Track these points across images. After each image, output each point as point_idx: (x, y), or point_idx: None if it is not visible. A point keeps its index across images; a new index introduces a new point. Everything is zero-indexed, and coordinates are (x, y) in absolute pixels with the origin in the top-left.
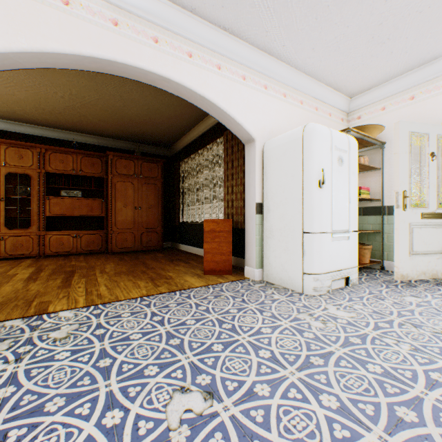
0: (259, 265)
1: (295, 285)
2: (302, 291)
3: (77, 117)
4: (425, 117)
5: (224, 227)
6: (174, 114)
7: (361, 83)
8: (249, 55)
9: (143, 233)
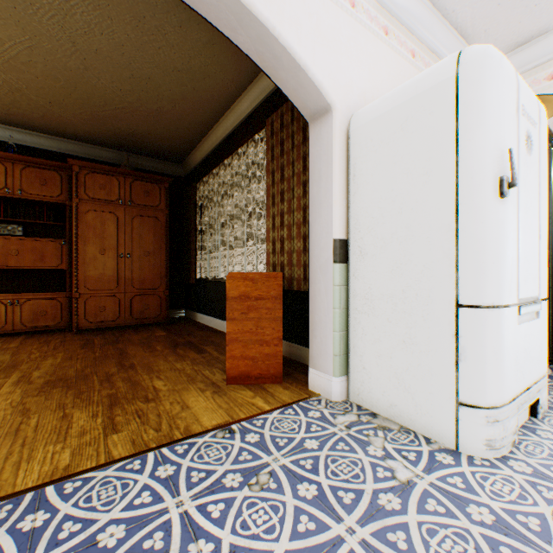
0: (340, 369)
1: (433, 427)
2: (455, 446)
3: (5, 92)
4: None
5: (267, 289)
6: (180, 93)
7: (517, 27)
8: None
9: (134, 297)
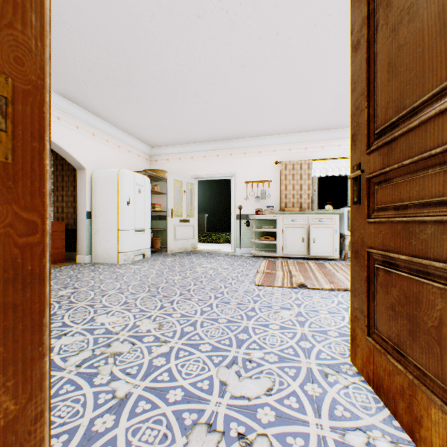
0: (89, 253)
1: (114, 260)
2: (118, 263)
3: None
4: (185, 170)
5: (58, 228)
6: None
7: (156, 143)
8: (82, 114)
9: None
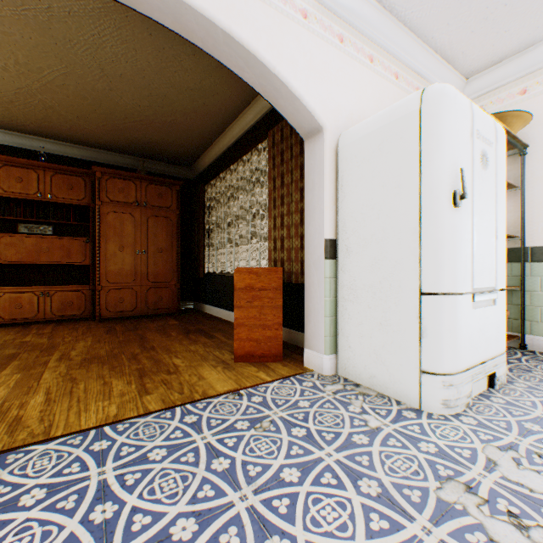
0: (330, 348)
1: (403, 392)
2: (419, 406)
3: (40, 109)
4: None
5: (268, 282)
6: (192, 107)
7: (491, 49)
8: None
9: (149, 290)
